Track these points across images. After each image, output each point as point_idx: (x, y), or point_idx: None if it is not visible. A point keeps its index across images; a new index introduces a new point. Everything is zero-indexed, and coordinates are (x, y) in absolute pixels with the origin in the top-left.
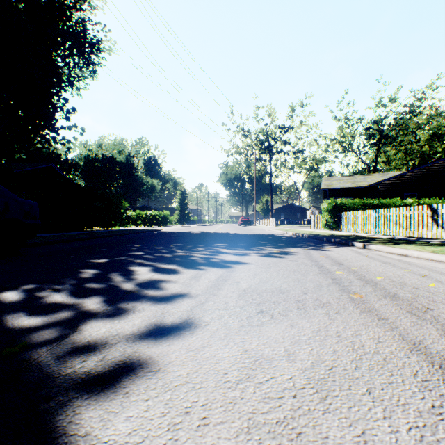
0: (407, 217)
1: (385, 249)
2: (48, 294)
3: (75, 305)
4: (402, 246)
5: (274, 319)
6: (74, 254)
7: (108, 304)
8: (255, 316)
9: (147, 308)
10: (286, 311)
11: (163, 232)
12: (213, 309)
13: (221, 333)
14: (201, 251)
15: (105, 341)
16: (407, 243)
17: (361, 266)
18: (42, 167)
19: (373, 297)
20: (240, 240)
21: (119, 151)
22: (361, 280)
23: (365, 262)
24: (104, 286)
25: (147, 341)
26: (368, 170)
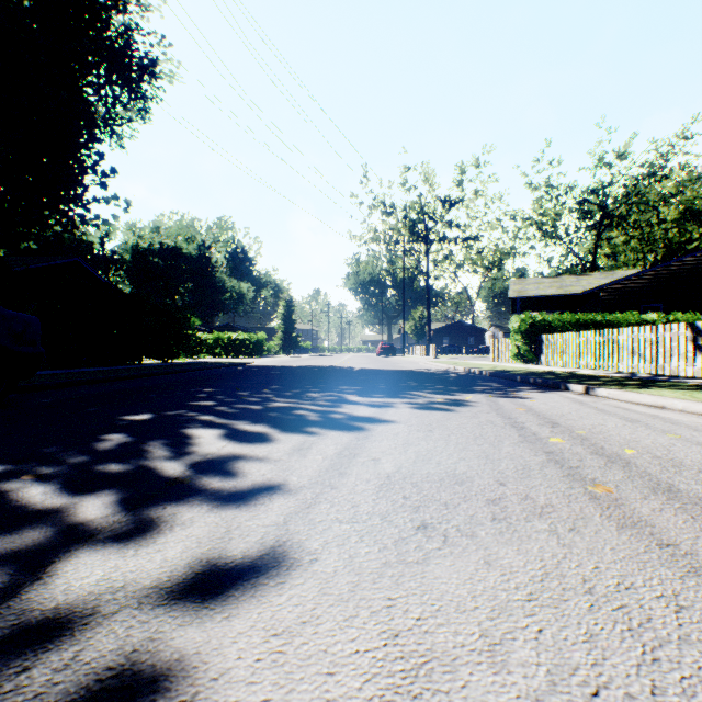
0: (653, 342)
1: (624, 396)
2: (20, 486)
3: (62, 511)
4: (653, 391)
5: (451, 546)
6: (99, 404)
7: (126, 510)
8: (411, 537)
9: (200, 518)
10: (472, 525)
11: (254, 367)
12: (329, 521)
13: (342, 583)
14: (314, 399)
15: (92, 606)
16: (657, 385)
17: (592, 428)
18: (63, 262)
19: (632, 492)
20: (379, 381)
21: (187, 239)
22: (599, 455)
23: (596, 420)
24: (131, 468)
25: (181, 607)
26: (583, 268)
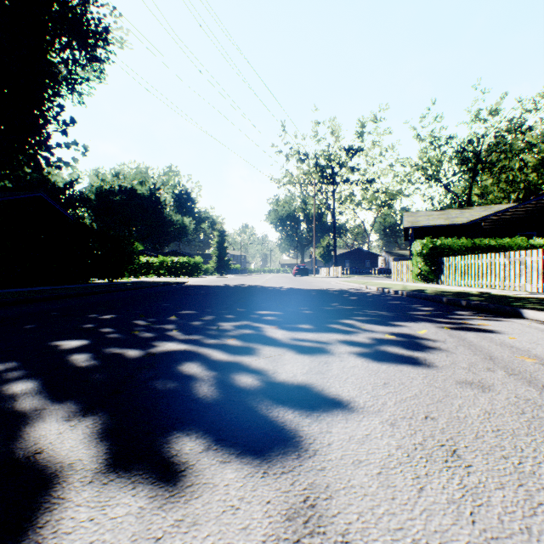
0: None
1: None
2: None
3: None
4: None
5: None
6: None
7: None
8: None
9: None
10: None
11: (185, 286)
12: None
13: None
14: (224, 334)
15: None
16: None
17: None
18: (28, 197)
19: None
20: (301, 303)
21: (140, 182)
22: None
23: None
24: None
25: None
26: (460, 205)
